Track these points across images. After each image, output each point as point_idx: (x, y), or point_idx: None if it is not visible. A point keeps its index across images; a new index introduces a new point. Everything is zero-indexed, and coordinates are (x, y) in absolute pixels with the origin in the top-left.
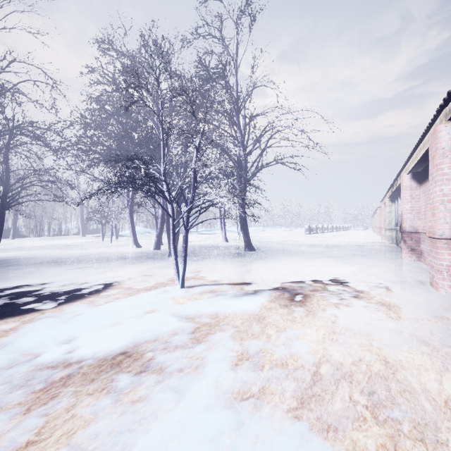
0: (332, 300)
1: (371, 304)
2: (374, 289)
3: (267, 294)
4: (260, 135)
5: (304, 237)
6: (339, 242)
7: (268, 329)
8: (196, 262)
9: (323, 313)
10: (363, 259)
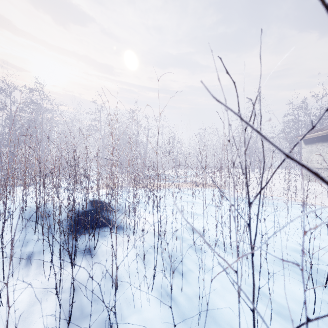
0: None
1: None
2: None
3: None
4: None
5: None
6: None
7: None
8: None
9: None
10: None
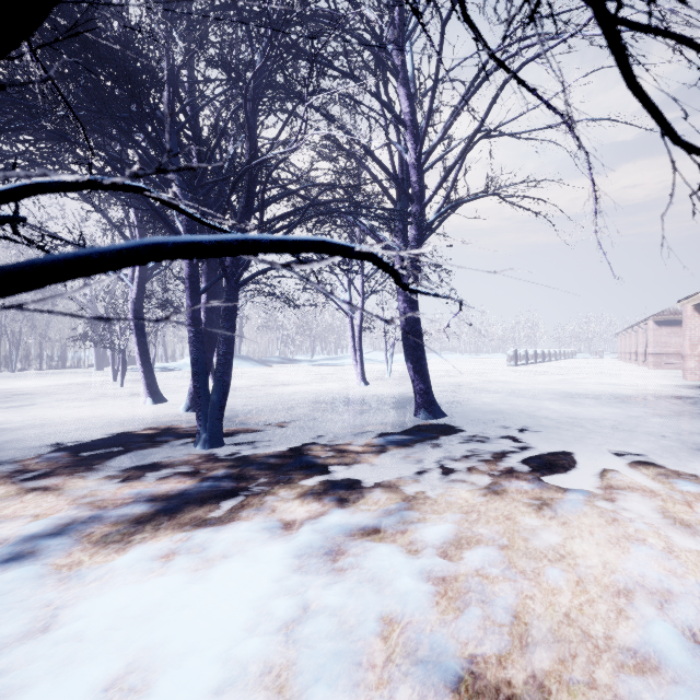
0: None
1: None
2: None
3: None
4: (465, 95)
5: (513, 372)
6: (607, 386)
7: None
8: (265, 481)
9: None
10: None
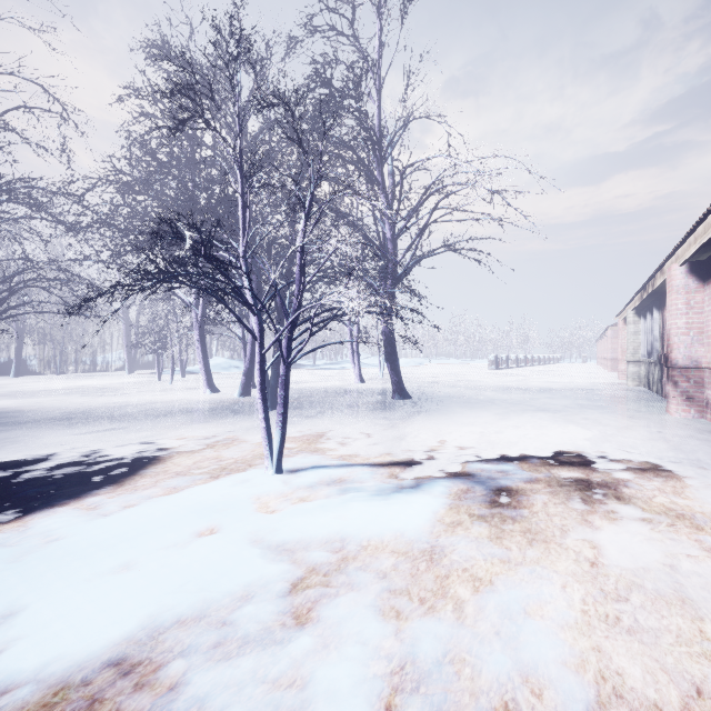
0: (573, 504)
1: (654, 514)
2: (646, 478)
3: (442, 491)
4: (419, 201)
5: (489, 374)
6: (548, 384)
7: (454, 584)
8: (308, 420)
9: (564, 537)
10: (601, 415)
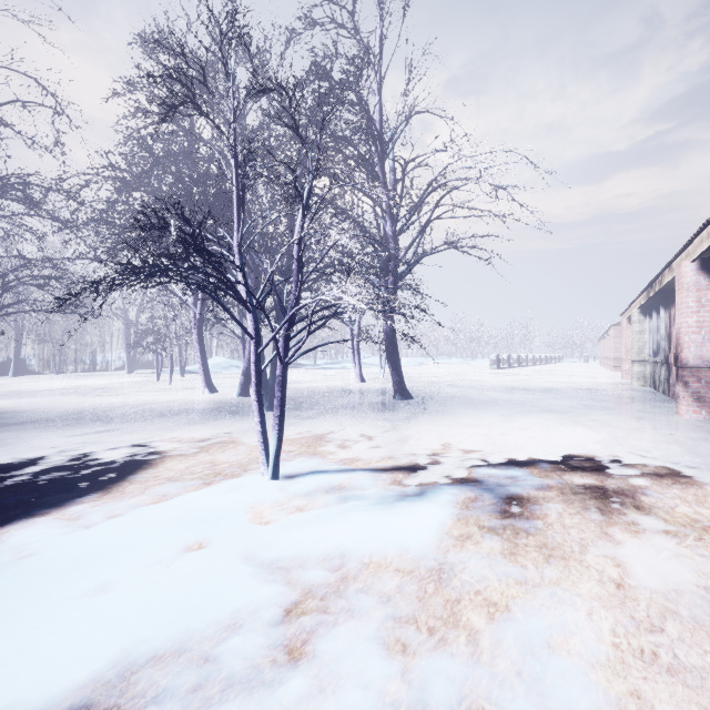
0: (590, 515)
1: (678, 526)
2: (664, 484)
3: (448, 499)
4: (421, 197)
5: (490, 374)
6: (552, 384)
7: (466, 610)
8: (308, 421)
9: (584, 553)
10: (609, 416)
